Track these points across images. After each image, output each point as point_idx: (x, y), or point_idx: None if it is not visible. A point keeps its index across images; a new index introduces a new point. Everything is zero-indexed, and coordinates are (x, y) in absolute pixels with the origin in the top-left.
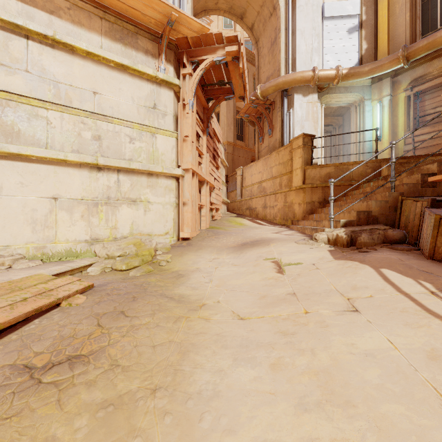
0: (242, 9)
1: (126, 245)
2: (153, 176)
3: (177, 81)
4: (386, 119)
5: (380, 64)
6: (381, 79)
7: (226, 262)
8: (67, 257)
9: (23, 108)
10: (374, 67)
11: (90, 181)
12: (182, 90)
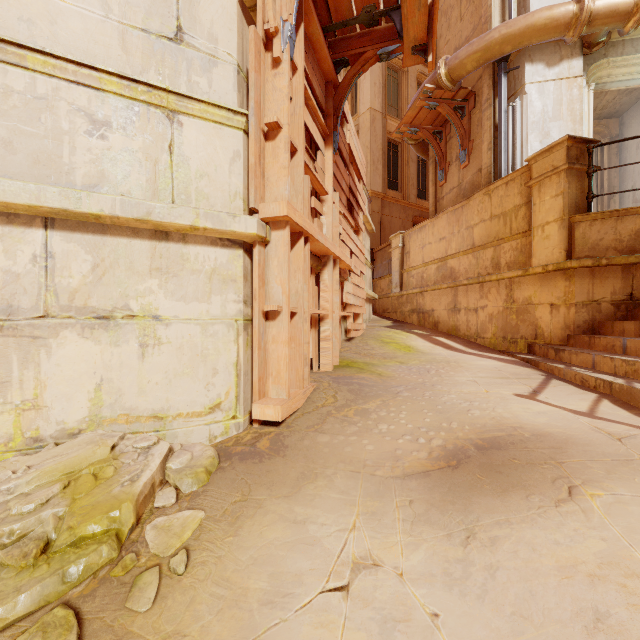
0: None
1: (42, 482)
2: (171, 239)
3: None
4: None
5: None
6: None
7: (416, 619)
8: None
9: None
10: None
11: None
12: None
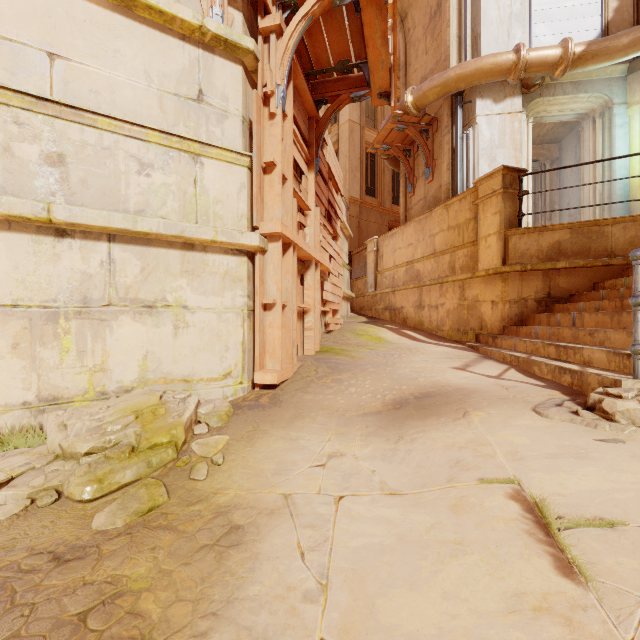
0: None
1: (119, 416)
2: (196, 250)
3: (250, 42)
4: None
5: None
6: None
7: (363, 473)
8: None
9: None
10: None
11: (37, 263)
12: (262, 66)
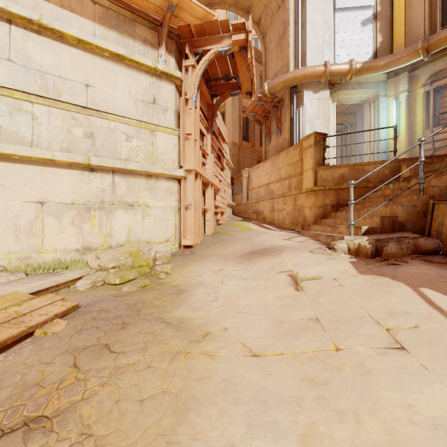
0: (248, 2)
1: (122, 255)
2: (152, 178)
3: (179, 74)
4: (403, 117)
5: (397, 57)
6: (397, 73)
7: (233, 274)
8: (55, 269)
9: (5, 101)
10: (391, 60)
11: (82, 184)
12: (184, 84)
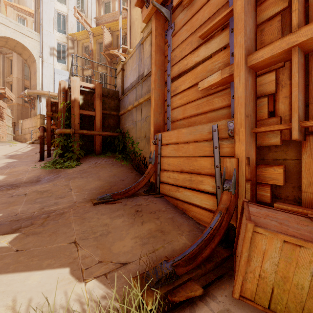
0: (20, 52)
1: None
2: None
3: None
4: None
5: None
6: None
7: None
8: None
9: None
10: None
11: None
12: None
